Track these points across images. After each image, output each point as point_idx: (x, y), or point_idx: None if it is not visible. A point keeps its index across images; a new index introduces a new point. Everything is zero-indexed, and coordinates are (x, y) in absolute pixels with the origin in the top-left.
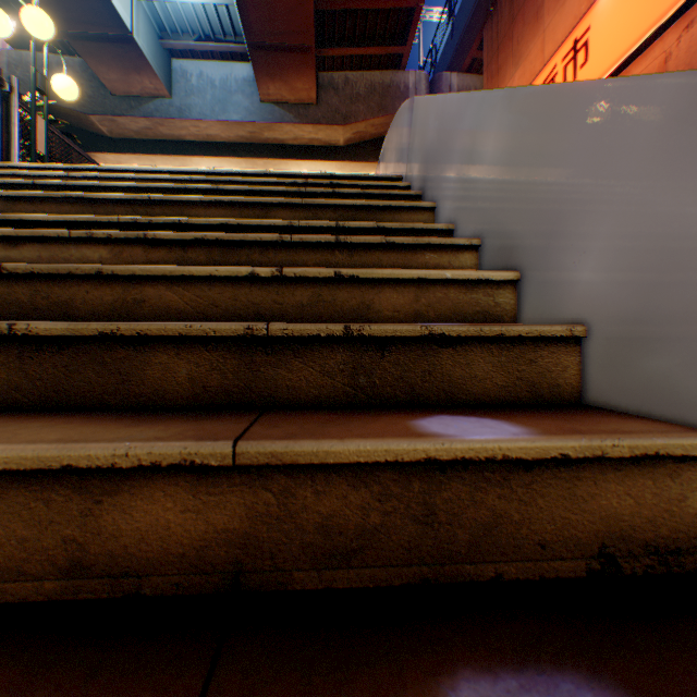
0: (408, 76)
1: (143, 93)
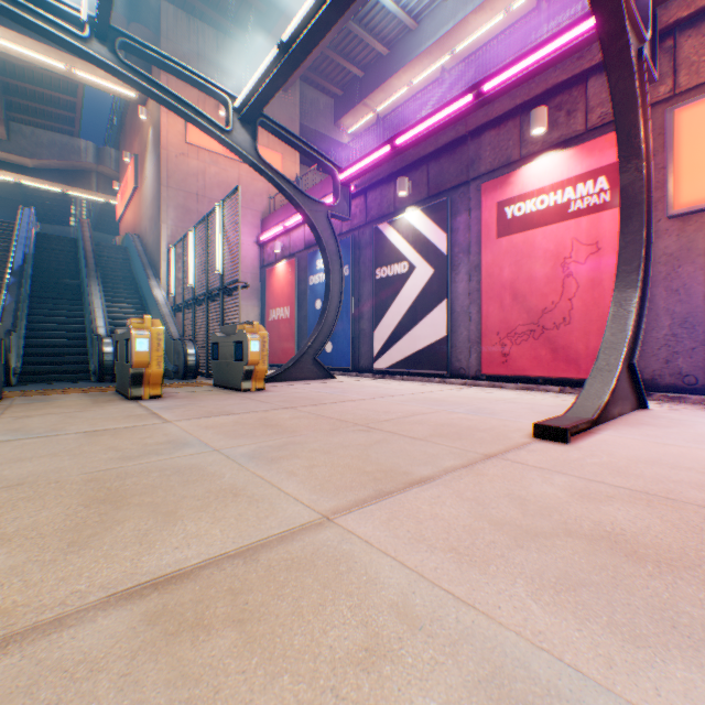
0: (83, 143)
1: None
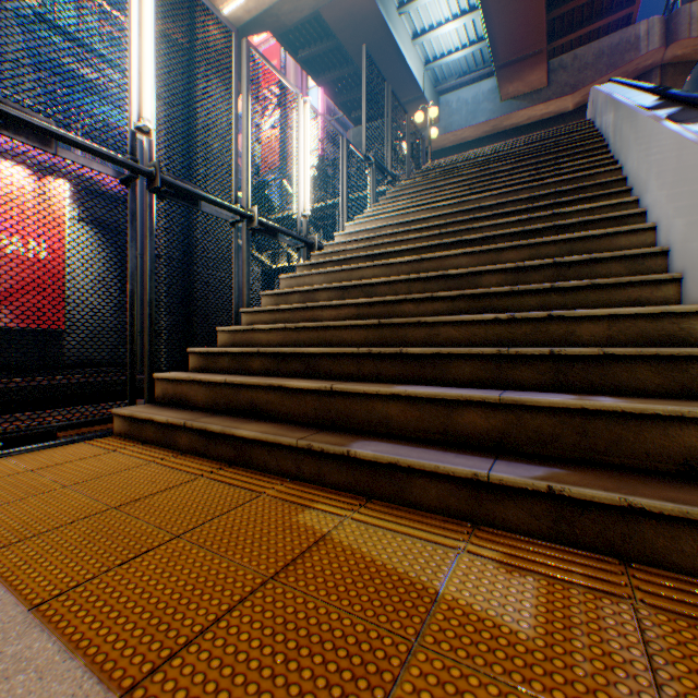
0: (638, 28)
1: (421, 126)
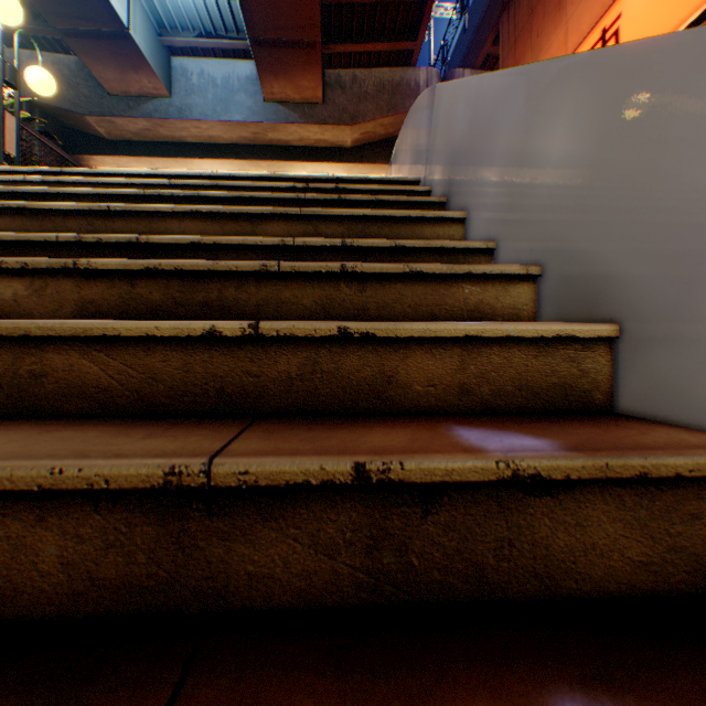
0: (419, 73)
1: (141, 92)
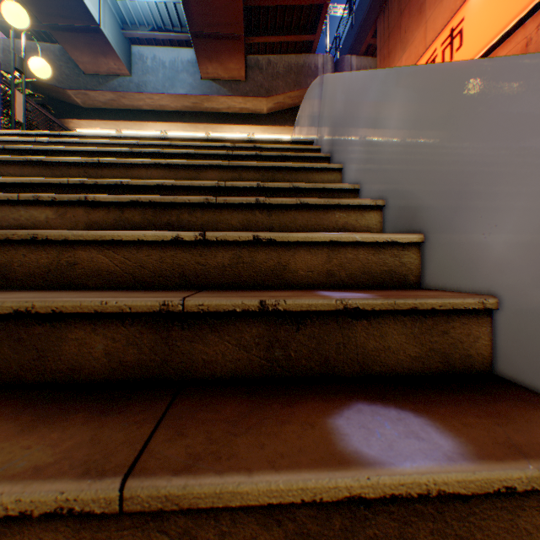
0: (318, 59)
1: (109, 72)
